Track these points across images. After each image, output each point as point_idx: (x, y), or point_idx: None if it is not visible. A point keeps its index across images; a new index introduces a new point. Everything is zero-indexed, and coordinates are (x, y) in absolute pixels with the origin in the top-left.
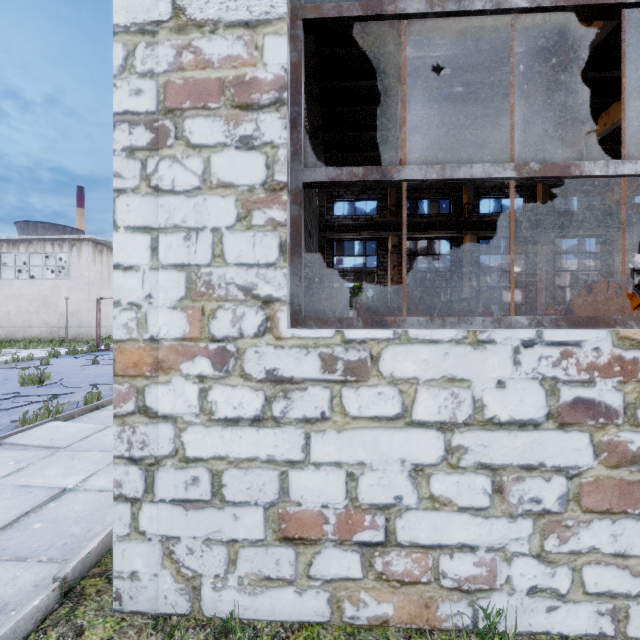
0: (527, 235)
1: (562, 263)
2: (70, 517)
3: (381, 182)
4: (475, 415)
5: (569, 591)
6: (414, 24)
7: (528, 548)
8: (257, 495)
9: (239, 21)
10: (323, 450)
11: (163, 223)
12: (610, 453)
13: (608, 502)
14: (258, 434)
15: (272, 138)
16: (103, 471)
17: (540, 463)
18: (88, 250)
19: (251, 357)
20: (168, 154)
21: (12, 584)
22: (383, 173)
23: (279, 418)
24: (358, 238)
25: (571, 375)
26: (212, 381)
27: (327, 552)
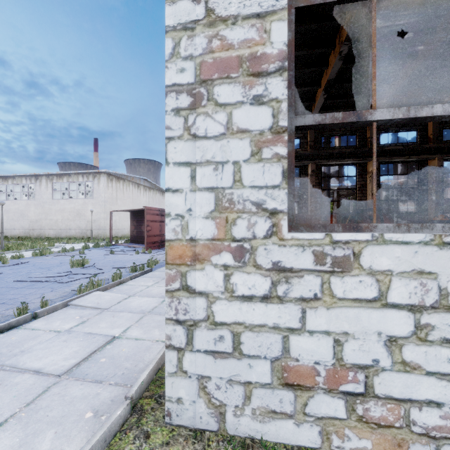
0: (419, 159)
1: (446, 180)
2: (121, 356)
3: (355, 123)
4: (441, 300)
5: None
6: (381, 2)
7: None
8: (266, 351)
9: (252, 14)
10: (315, 322)
11: (199, 159)
12: None
13: None
14: (266, 308)
15: (277, 95)
16: (134, 326)
17: None
18: (104, 179)
19: (261, 252)
20: (202, 111)
21: (97, 398)
22: (358, 116)
23: (282, 297)
24: None
25: None
26: (233, 269)
27: (318, 397)
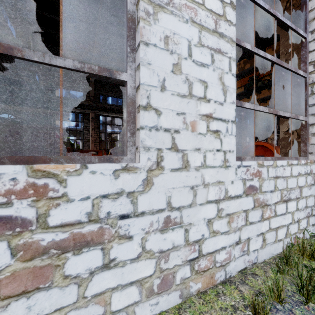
0: None
1: None
2: None
3: None
4: None
5: None
6: None
7: None
8: None
9: None
10: None
11: None
12: (26, 251)
13: (24, 286)
14: None
15: None
16: None
17: None
18: None
19: None
20: None
21: None
22: None
23: None
24: (72, 111)
25: None
26: None
27: None
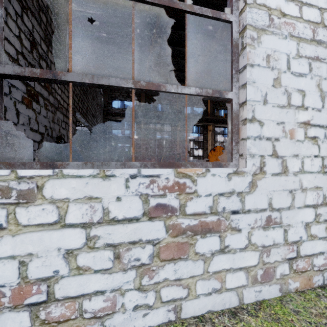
0: (204, 125)
1: (220, 138)
2: None
3: (55, 80)
4: (104, 217)
5: (154, 303)
6: None
7: (133, 285)
8: None
9: None
10: (1, 249)
11: None
12: (173, 230)
13: (172, 254)
14: None
15: None
16: None
17: (139, 239)
18: None
19: None
20: None
21: None
22: (54, 75)
23: None
24: (126, 120)
25: (155, 192)
26: None
27: (4, 316)
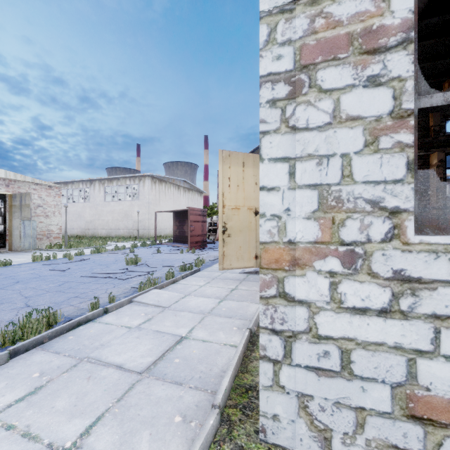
0: None
1: None
2: (194, 357)
3: None
4: None
5: None
6: None
7: None
8: (384, 374)
9: None
10: None
11: (299, 153)
12: None
13: None
14: (385, 323)
15: (399, 73)
16: (198, 327)
17: None
18: (148, 182)
19: (378, 259)
20: (303, 100)
21: (181, 401)
22: None
23: (406, 312)
24: None
25: None
26: (341, 276)
27: None
